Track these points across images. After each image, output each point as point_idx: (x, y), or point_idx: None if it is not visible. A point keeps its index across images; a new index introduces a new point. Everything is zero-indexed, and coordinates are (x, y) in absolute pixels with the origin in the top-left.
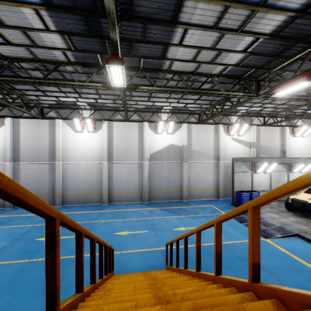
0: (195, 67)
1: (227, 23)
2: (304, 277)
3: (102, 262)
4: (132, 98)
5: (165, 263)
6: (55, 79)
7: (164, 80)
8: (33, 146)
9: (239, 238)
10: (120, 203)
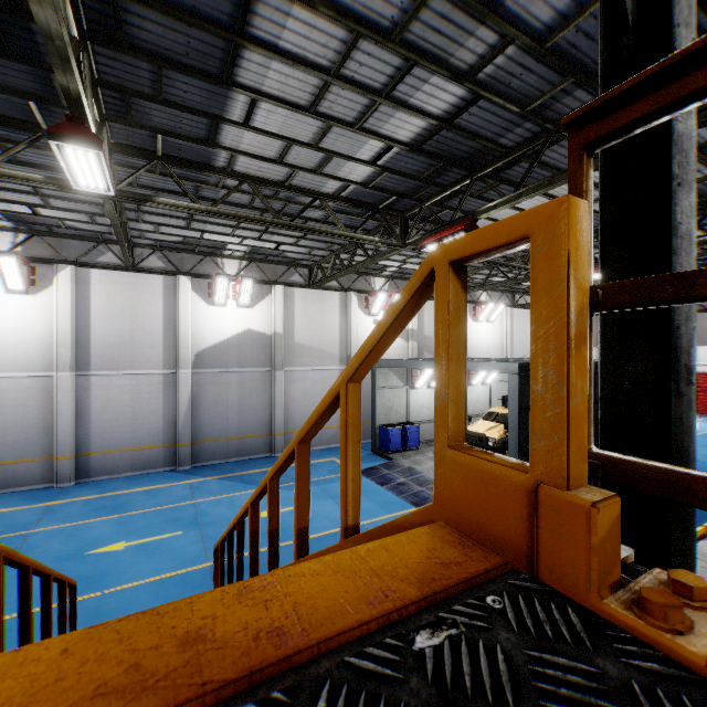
0: (286, 175)
1: (333, 108)
2: None
3: (31, 609)
4: (145, 217)
5: None
6: None
7: (221, 189)
8: None
9: (373, 514)
10: (113, 476)
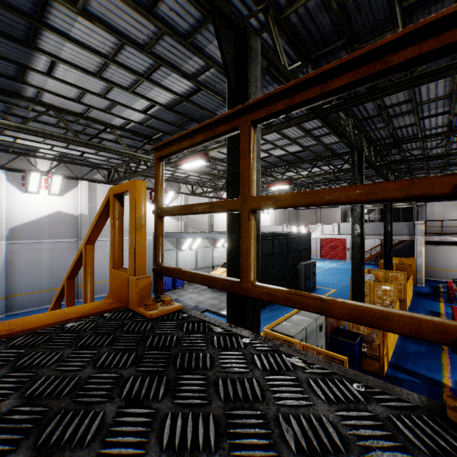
0: (84, 110)
1: (113, 77)
2: None
3: None
4: None
5: None
6: None
7: (31, 111)
8: None
9: None
10: None
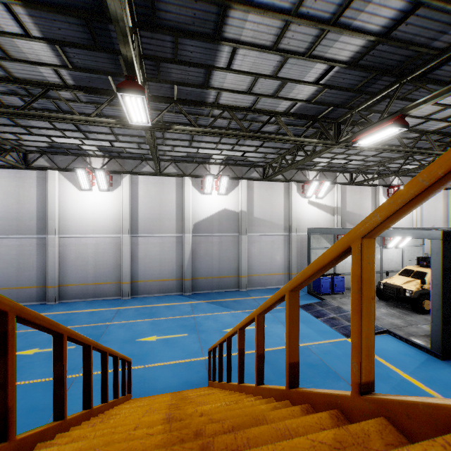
0: (252, 102)
1: (290, 43)
2: (392, 386)
3: (107, 378)
4: (166, 142)
5: (208, 378)
6: (44, 110)
7: (210, 117)
8: (12, 212)
9: (313, 339)
10: (149, 295)
